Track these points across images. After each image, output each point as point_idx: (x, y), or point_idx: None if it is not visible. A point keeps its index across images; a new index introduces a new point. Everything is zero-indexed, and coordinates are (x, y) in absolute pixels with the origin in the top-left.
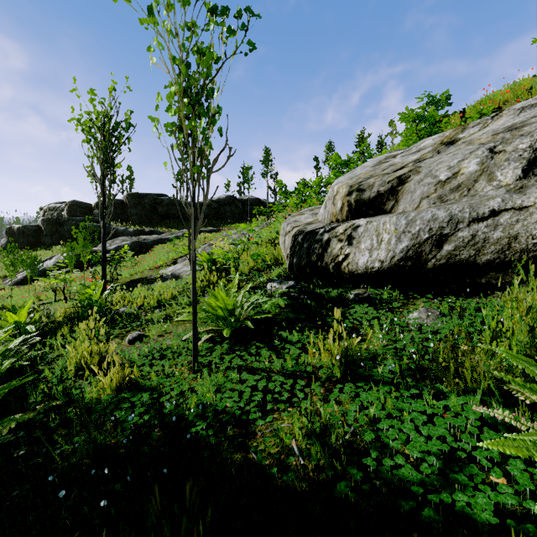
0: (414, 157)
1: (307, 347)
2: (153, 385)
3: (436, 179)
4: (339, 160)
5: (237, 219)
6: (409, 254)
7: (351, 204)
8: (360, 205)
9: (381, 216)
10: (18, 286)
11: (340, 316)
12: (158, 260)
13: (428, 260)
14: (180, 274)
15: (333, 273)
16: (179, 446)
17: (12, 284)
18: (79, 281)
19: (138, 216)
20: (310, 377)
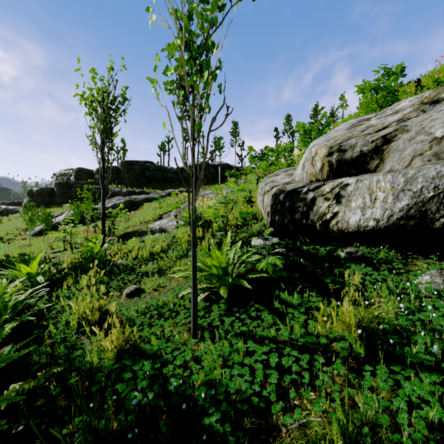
0: (394, 117)
1: (311, 312)
2: (153, 350)
3: (431, 136)
4: (307, 127)
5: (210, 181)
6: (410, 213)
7: (332, 164)
8: (342, 164)
9: (366, 174)
10: (36, 237)
11: (357, 283)
12: (146, 216)
13: (435, 219)
14: (166, 228)
15: (320, 230)
16: (190, 440)
17: (31, 235)
18: (83, 233)
19: (130, 180)
20: (322, 350)
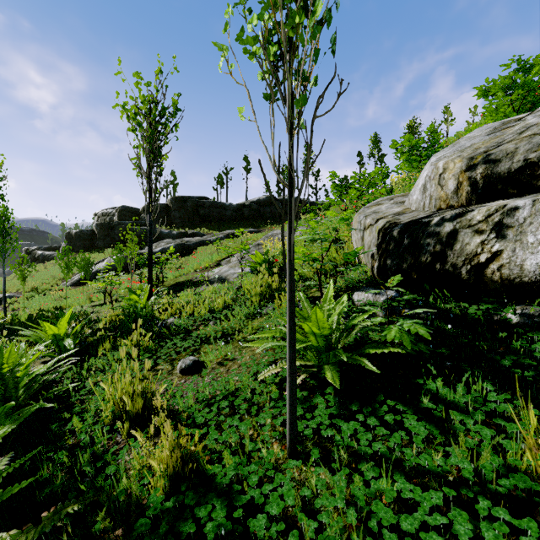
0: None
1: (497, 421)
2: (228, 477)
3: None
4: (414, 141)
5: (277, 220)
6: None
7: (475, 181)
8: (492, 182)
9: (539, 194)
10: (75, 287)
11: None
12: (201, 262)
13: None
14: (227, 277)
15: (467, 280)
16: None
17: (69, 284)
18: (127, 283)
19: (181, 219)
20: None
